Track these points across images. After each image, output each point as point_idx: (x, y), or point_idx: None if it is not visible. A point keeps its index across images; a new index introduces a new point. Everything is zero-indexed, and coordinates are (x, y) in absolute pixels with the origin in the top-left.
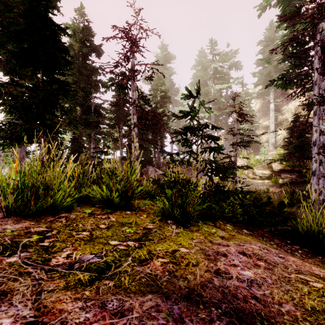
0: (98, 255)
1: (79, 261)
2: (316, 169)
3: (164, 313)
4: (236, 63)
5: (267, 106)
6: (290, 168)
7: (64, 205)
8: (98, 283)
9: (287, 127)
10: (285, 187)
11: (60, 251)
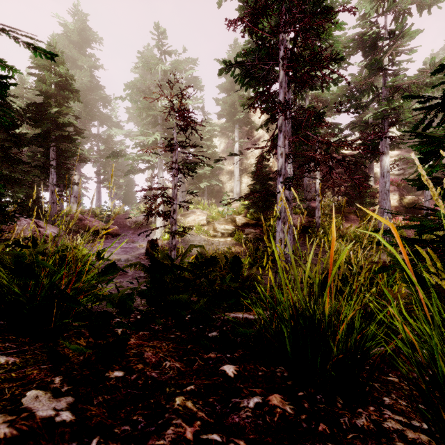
0: None
1: None
2: (282, 210)
3: None
4: (195, 78)
5: (232, 147)
6: (255, 221)
7: None
8: None
9: (252, 175)
10: (248, 243)
11: None
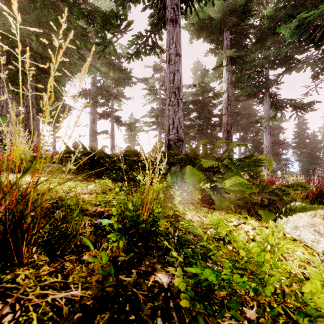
0: None
1: None
2: None
3: None
4: None
5: None
6: None
7: None
8: None
9: None
10: None
11: None
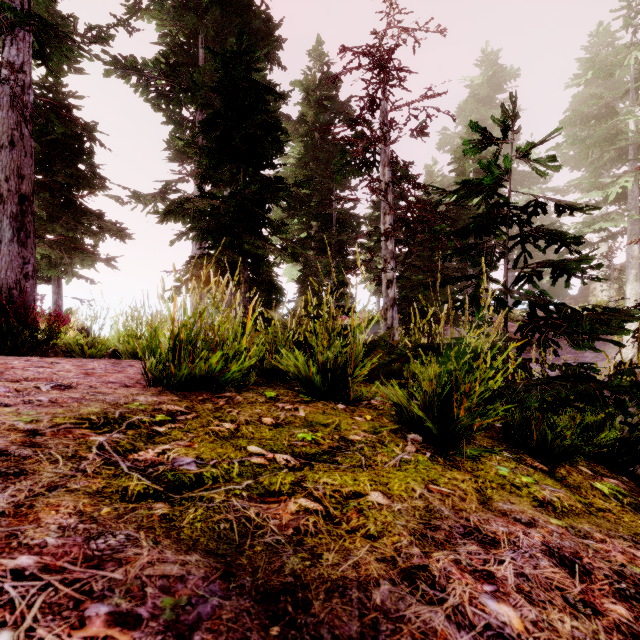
0: (201, 462)
1: (170, 463)
2: None
3: (173, 598)
4: None
5: None
6: None
7: (228, 377)
8: (146, 502)
9: None
10: None
11: (165, 443)
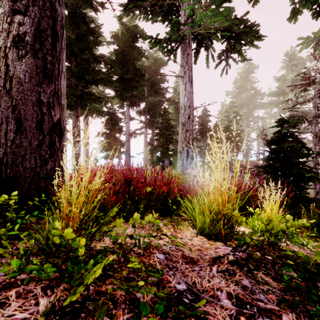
0: None
1: None
2: None
3: None
4: None
5: None
6: None
7: None
8: None
9: None
10: None
11: None
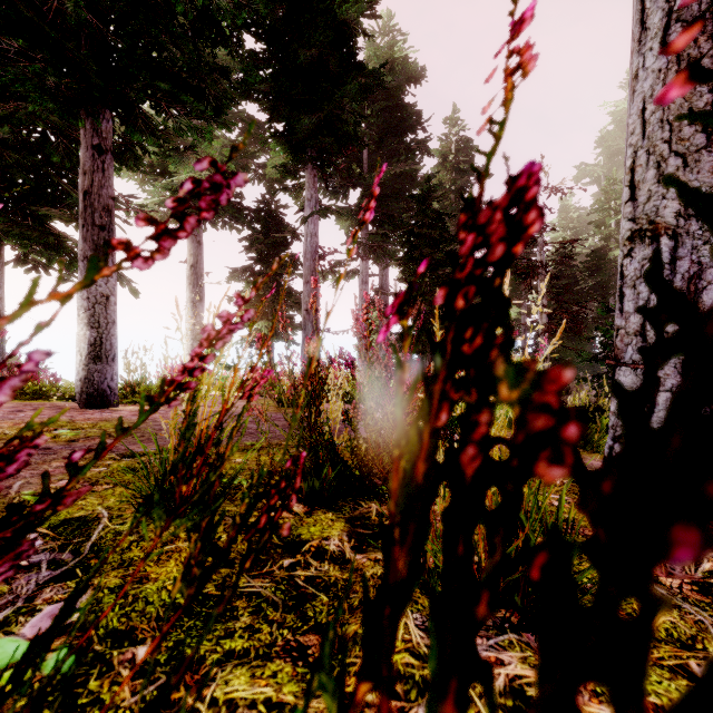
0: None
1: None
2: None
3: None
4: None
5: None
6: None
7: None
8: None
9: None
10: None
11: None
